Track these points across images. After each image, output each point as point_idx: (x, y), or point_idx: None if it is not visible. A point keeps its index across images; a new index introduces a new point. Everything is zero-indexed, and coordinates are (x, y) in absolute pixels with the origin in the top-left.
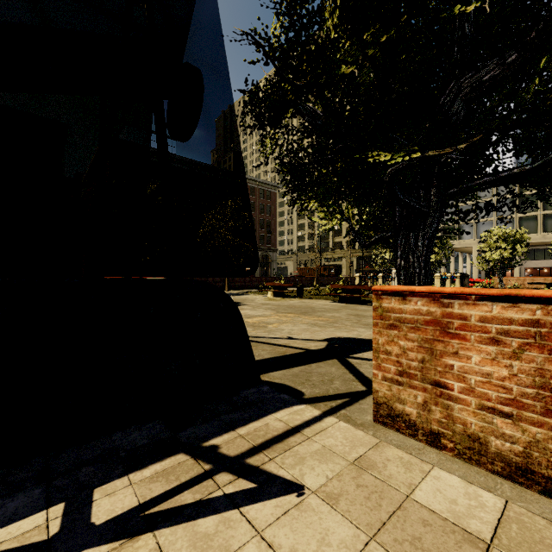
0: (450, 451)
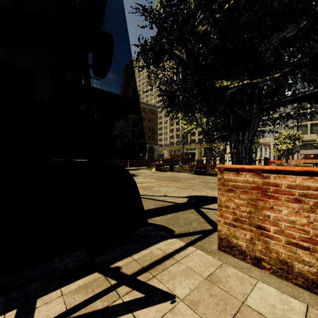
0: (268, 270)
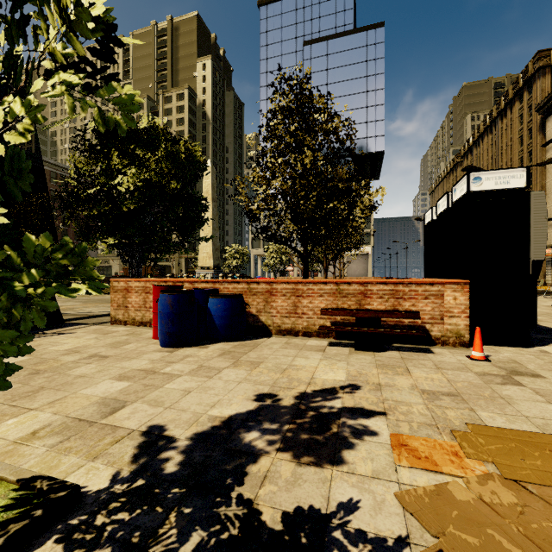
0: (129, 325)
